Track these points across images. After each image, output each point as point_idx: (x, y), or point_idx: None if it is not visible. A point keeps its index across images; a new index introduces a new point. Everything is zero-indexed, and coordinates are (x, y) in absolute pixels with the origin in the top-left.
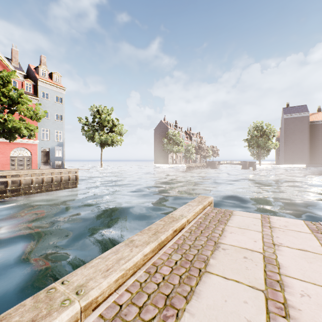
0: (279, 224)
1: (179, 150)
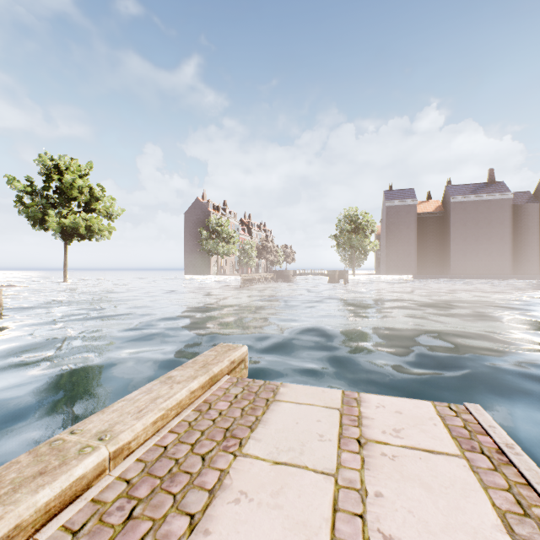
0: (383, 426)
1: (229, 250)
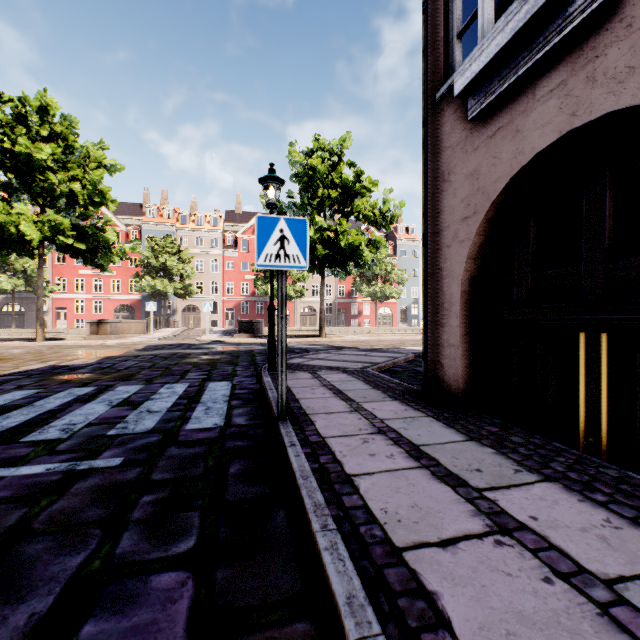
0: None
1: None
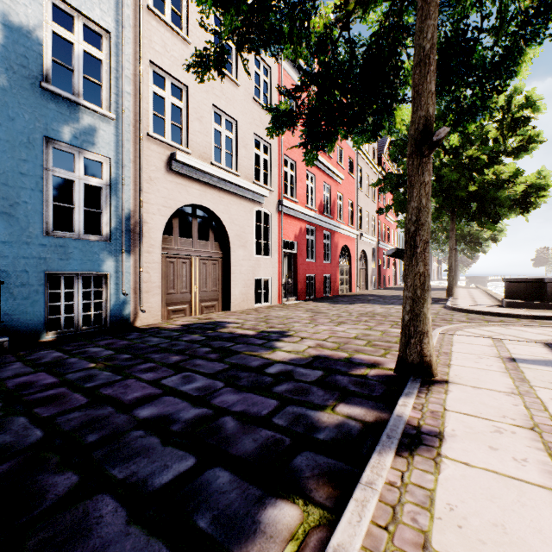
0: None
1: (474, 259)
